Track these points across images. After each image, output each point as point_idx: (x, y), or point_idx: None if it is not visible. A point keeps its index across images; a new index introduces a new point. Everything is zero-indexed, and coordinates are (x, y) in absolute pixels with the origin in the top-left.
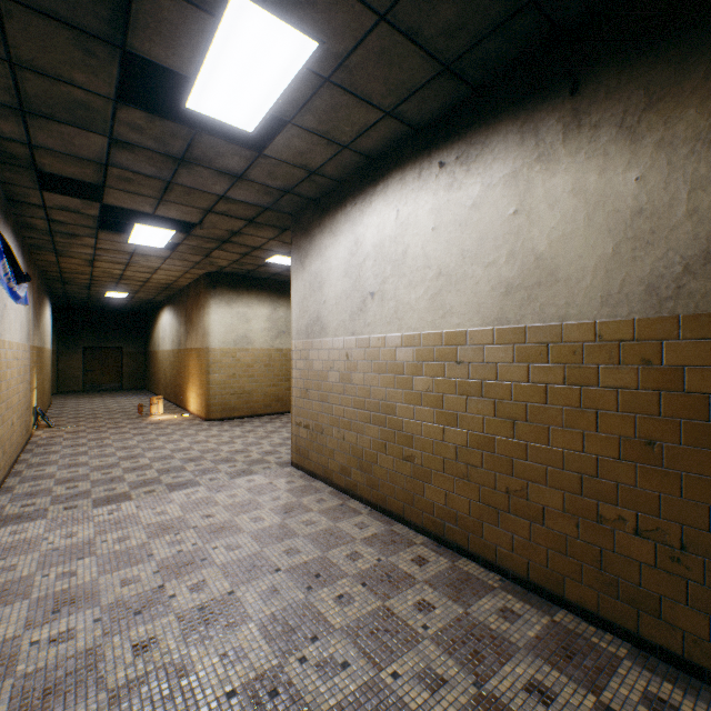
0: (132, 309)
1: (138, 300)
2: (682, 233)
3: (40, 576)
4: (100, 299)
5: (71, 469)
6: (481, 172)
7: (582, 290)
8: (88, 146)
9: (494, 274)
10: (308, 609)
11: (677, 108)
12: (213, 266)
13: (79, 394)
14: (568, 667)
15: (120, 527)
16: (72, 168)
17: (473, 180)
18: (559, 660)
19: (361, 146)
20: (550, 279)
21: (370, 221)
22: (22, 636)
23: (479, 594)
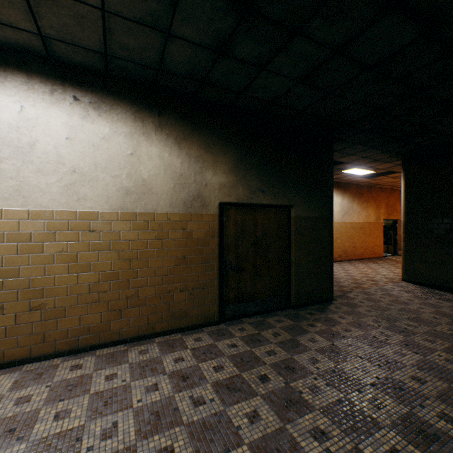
0: None
1: None
2: (193, 187)
3: None
4: None
5: None
6: (110, 122)
7: (163, 199)
8: None
9: (119, 183)
10: (45, 441)
11: (192, 145)
12: None
13: None
14: (176, 349)
15: None
16: None
17: (105, 123)
18: (172, 349)
19: None
20: (150, 192)
21: None
22: None
23: (125, 355)
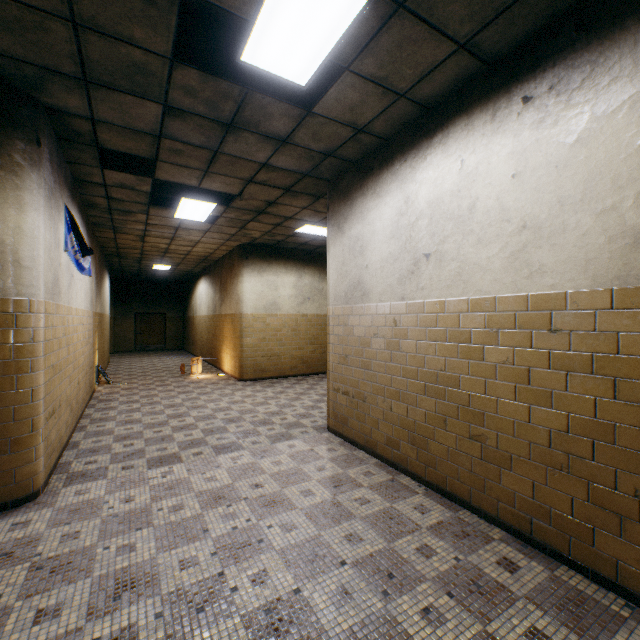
0: (174, 280)
1: (179, 272)
2: None
3: (101, 547)
4: (148, 271)
5: (127, 425)
6: (591, 98)
7: None
8: (143, 116)
9: (614, 222)
10: (391, 626)
11: None
12: (247, 237)
13: (131, 354)
14: None
15: (173, 493)
16: (129, 142)
17: (577, 110)
18: None
19: (419, 92)
20: None
21: (424, 177)
22: (84, 628)
23: (607, 627)
